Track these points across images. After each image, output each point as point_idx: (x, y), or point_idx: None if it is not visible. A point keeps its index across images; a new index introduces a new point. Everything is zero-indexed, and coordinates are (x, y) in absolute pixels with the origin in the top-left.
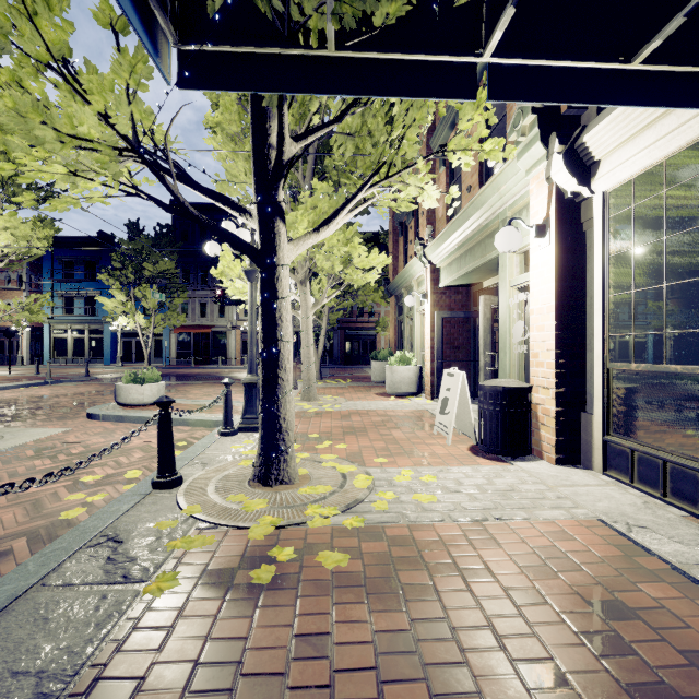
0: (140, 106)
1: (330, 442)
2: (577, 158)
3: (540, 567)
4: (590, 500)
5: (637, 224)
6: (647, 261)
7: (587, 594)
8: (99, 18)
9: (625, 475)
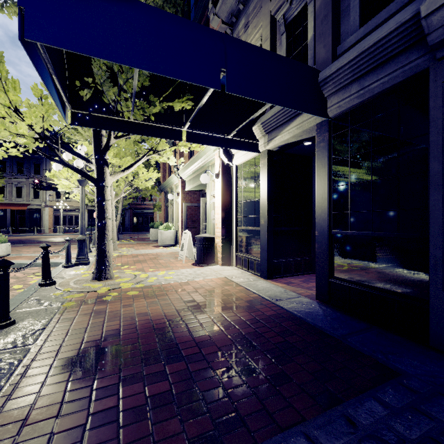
0: (48, 123)
1: (128, 266)
2: (227, 151)
3: (200, 288)
4: (226, 273)
5: (243, 179)
6: (245, 192)
7: (210, 290)
8: (36, 94)
9: (241, 266)
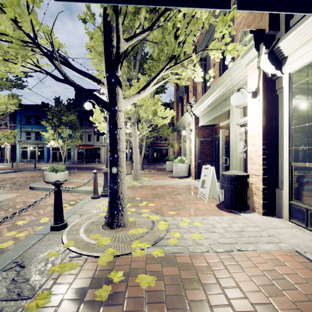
0: (35, 16)
1: (146, 202)
2: (274, 56)
3: (269, 285)
4: (287, 238)
5: (309, 88)
6: None
7: (304, 308)
8: None
9: (302, 222)
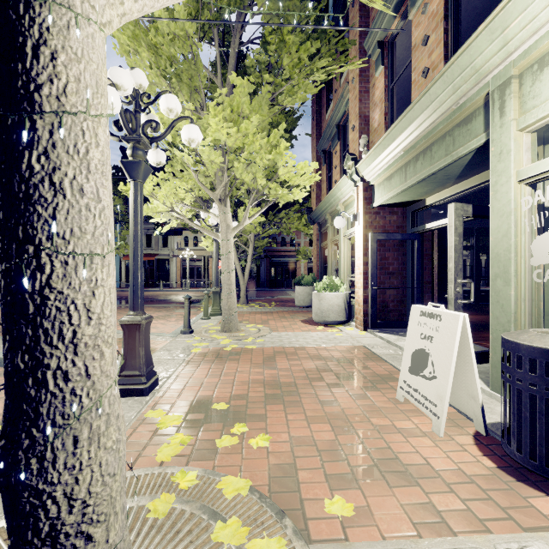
0: None
1: (242, 429)
2: None
3: None
4: None
5: None
6: None
7: None
8: None
9: None
